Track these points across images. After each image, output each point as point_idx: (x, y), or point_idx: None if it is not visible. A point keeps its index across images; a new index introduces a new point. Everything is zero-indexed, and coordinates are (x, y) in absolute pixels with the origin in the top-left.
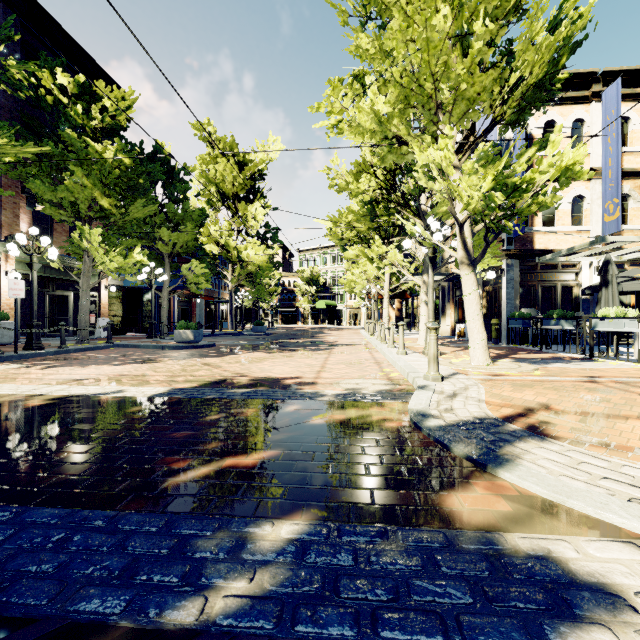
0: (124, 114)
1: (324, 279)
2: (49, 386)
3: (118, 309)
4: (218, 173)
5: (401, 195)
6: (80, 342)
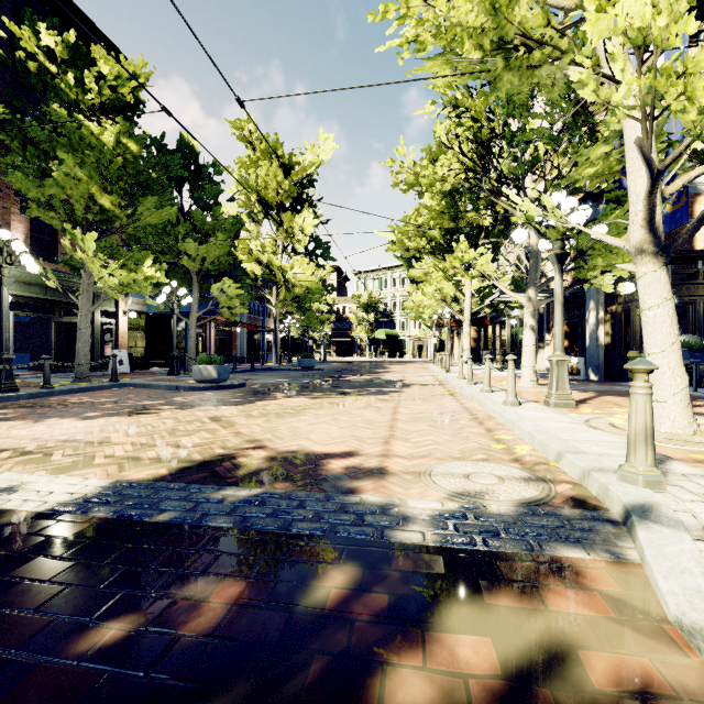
0: (128, 85)
1: (384, 305)
2: None
3: (141, 339)
4: (260, 179)
5: (497, 178)
6: (78, 380)
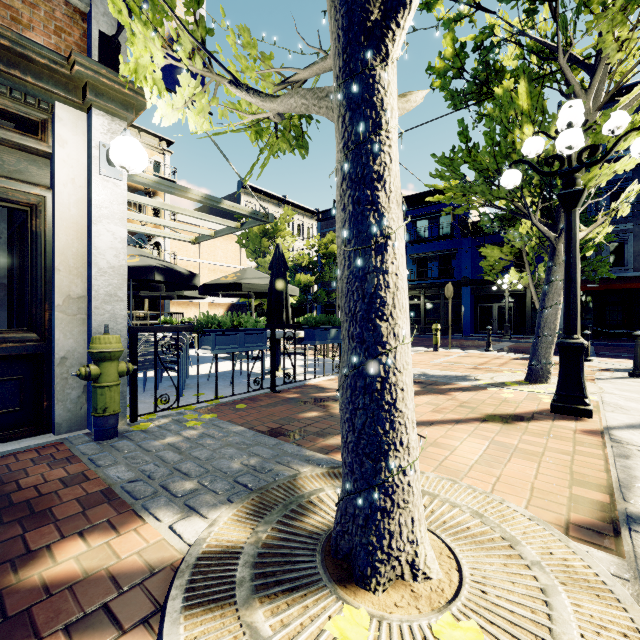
0: None
1: None
2: None
3: None
4: None
5: None
6: None
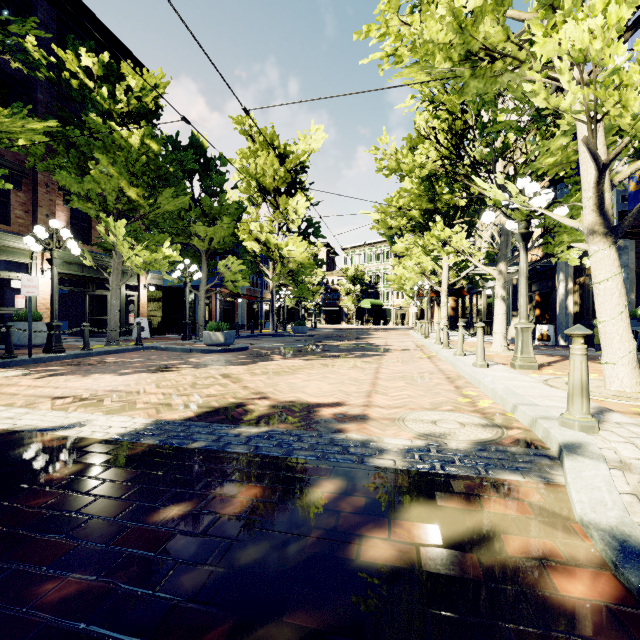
0: (151, 95)
1: (369, 277)
2: (5, 409)
3: (158, 309)
4: (258, 167)
5: (470, 164)
6: (109, 344)
